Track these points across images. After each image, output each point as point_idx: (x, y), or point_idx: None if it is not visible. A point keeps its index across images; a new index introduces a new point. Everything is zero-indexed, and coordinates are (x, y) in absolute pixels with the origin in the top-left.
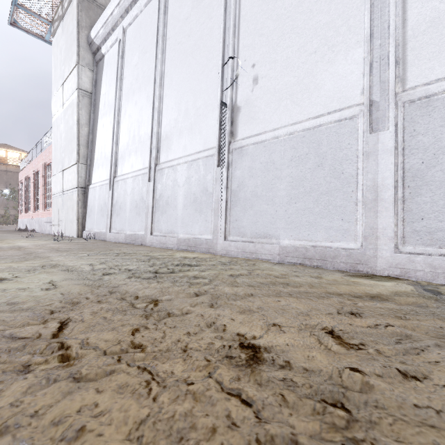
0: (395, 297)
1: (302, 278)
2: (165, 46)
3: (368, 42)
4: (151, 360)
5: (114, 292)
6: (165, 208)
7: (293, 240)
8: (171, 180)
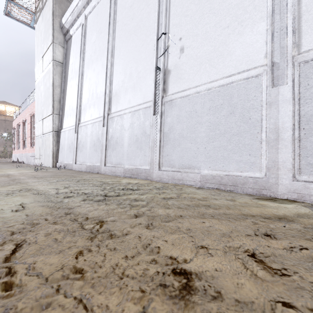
0: (299, 218)
1: (219, 201)
2: (115, 27)
3: (270, 16)
4: (88, 289)
5: (69, 213)
6: (114, 146)
7: (211, 170)
8: (119, 125)
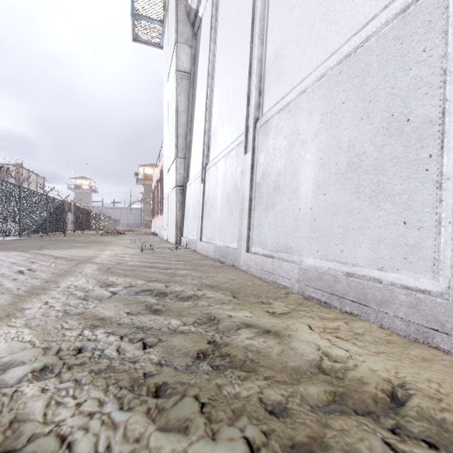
0: None
1: None
2: None
3: None
4: None
5: None
6: (271, 197)
7: None
8: (284, 135)
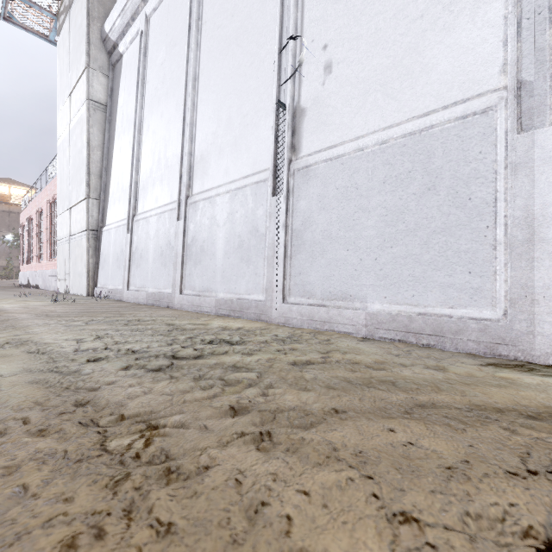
0: None
1: (413, 370)
2: (200, 33)
3: None
4: None
5: (86, 403)
6: (199, 256)
7: (387, 303)
8: (207, 217)
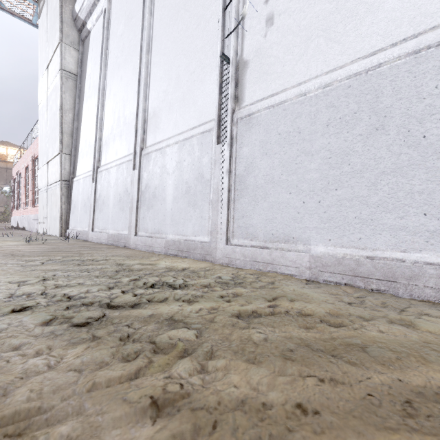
0: None
1: (378, 327)
2: (153, 4)
3: None
4: None
5: None
6: (151, 201)
7: (332, 246)
8: (159, 166)
